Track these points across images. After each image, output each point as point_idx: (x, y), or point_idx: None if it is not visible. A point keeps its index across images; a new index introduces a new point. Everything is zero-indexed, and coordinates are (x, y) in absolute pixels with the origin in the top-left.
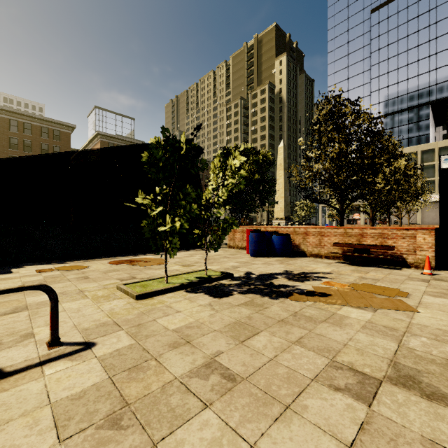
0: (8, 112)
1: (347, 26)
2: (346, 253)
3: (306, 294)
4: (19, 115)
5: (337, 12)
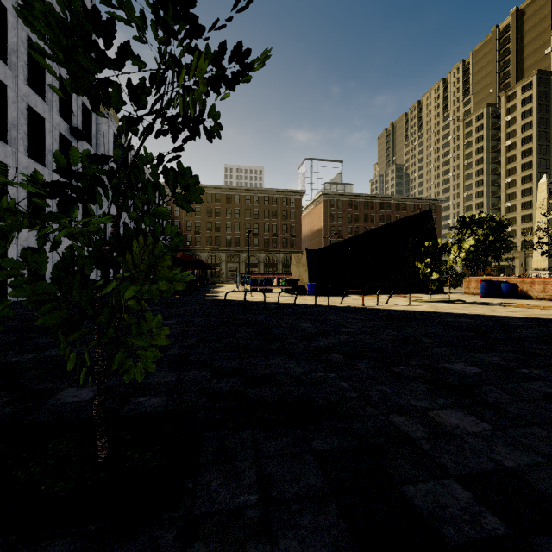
0: (264, 191)
1: None
2: None
3: (502, 305)
4: (270, 191)
5: None
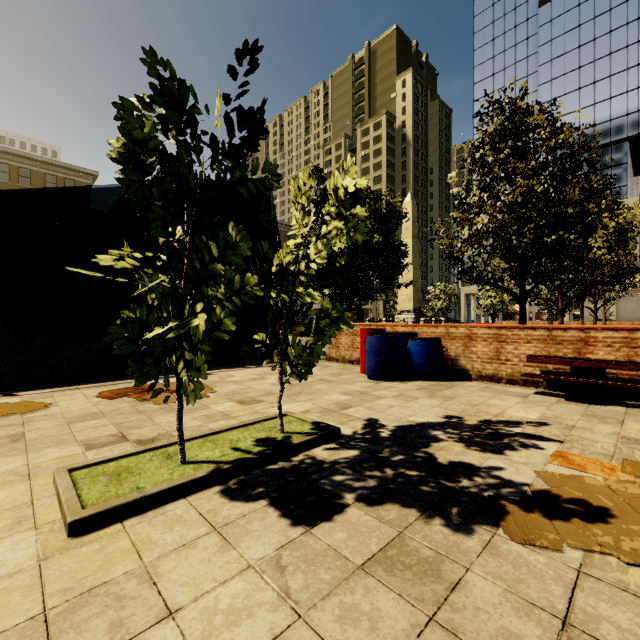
0: None
1: (503, 26)
2: (556, 377)
3: (542, 507)
4: (12, 155)
5: (487, 6)
